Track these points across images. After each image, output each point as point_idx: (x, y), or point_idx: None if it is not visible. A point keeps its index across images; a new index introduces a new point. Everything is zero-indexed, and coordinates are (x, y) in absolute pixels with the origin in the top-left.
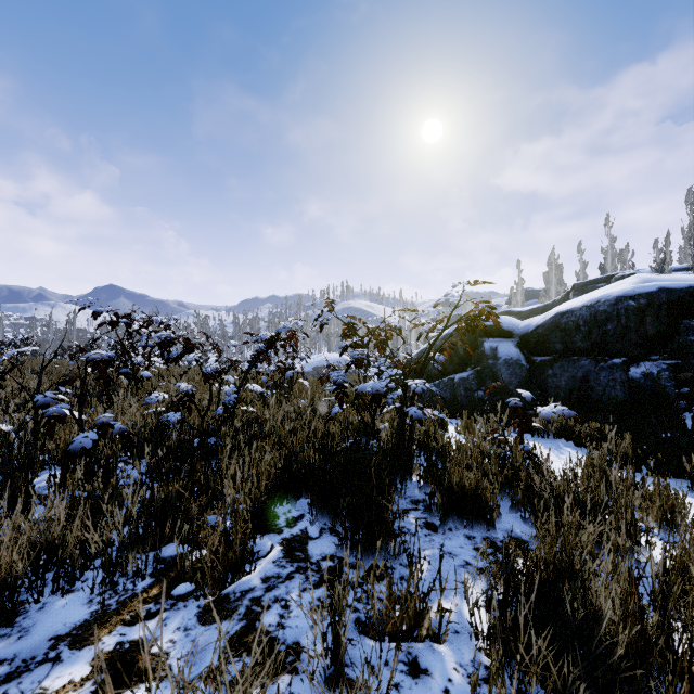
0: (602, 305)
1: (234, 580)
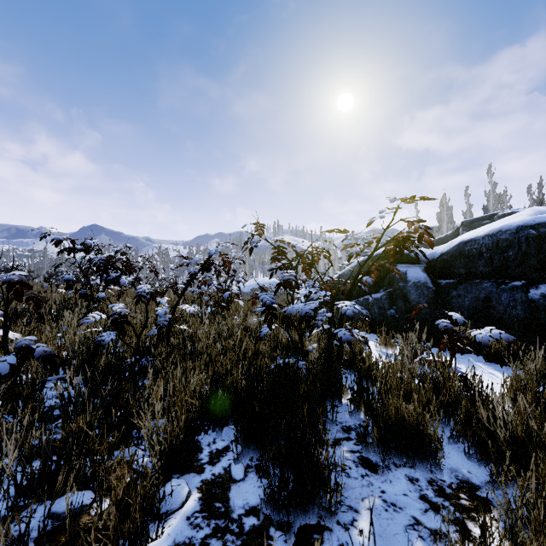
0: (503, 234)
1: None
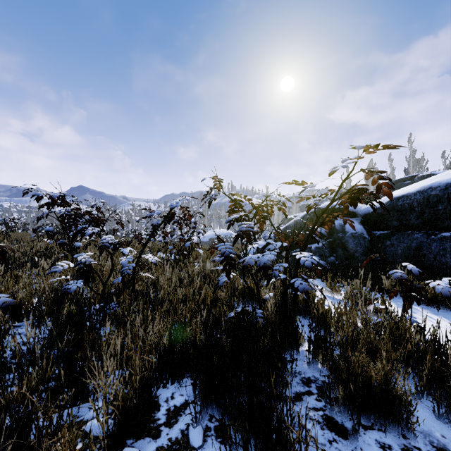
0: (434, 190)
1: None
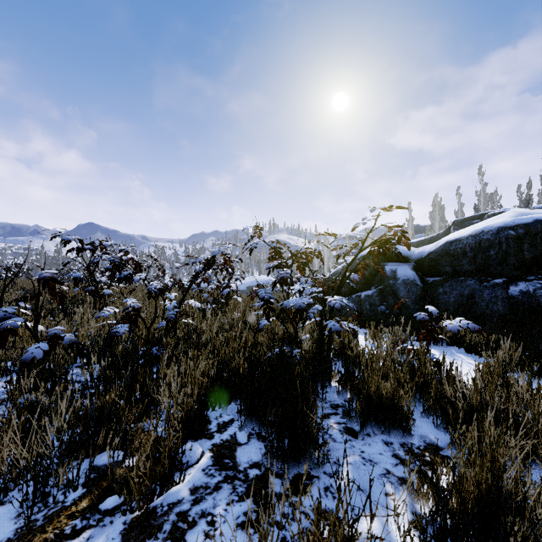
0: (485, 234)
1: (163, 492)
